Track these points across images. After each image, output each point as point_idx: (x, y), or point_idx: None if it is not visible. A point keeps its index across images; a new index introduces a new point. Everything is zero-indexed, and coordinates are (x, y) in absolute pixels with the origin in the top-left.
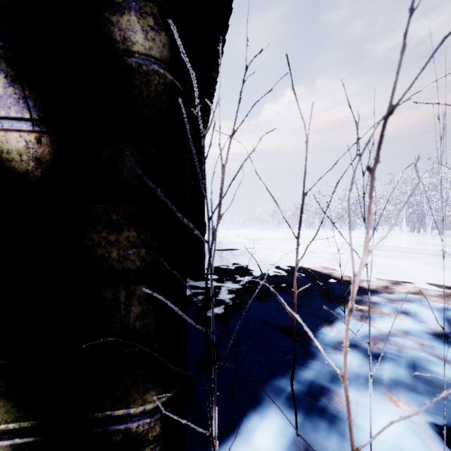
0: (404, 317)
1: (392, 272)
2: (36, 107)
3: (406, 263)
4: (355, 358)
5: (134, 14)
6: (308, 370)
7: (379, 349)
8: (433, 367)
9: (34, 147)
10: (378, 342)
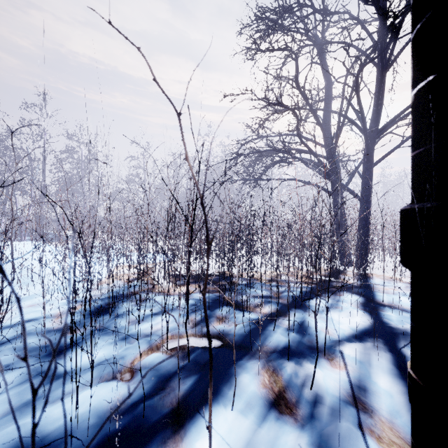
0: None
1: None
2: None
3: None
4: None
5: None
6: None
7: None
8: None
9: None
10: None
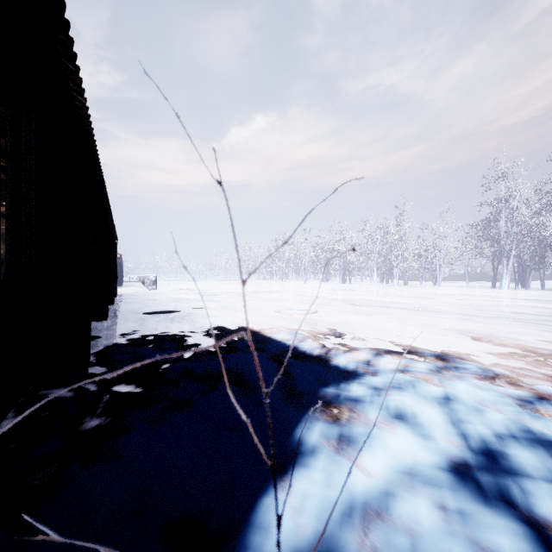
0: (401, 429)
1: (371, 336)
2: None
3: (384, 322)
4: None
5: None
6: None
7: None
8: None
9: None
10: (371, 522)
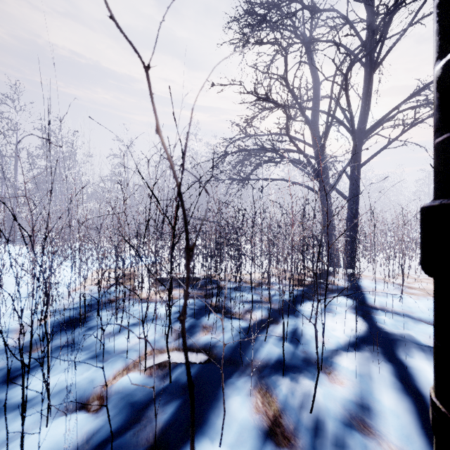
0: None
1: None
2: None
3: None
4: None
5: None
6: None
7: None
8: None
9: None
10: None
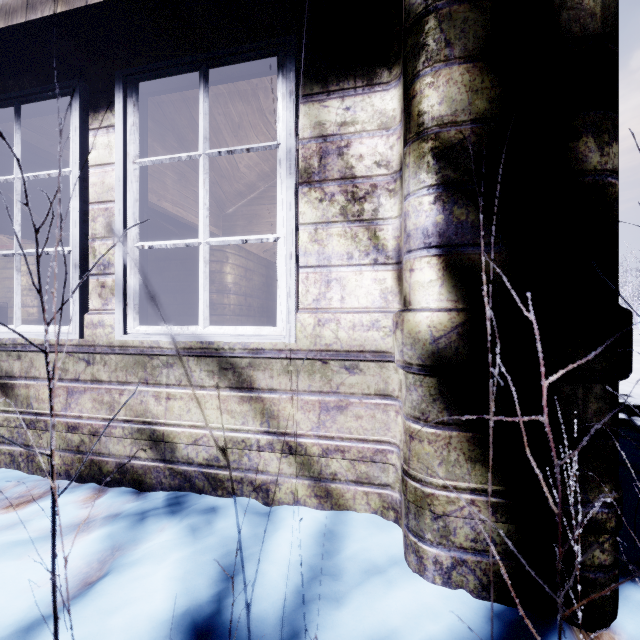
0: None
1: None
2: (504, 232)
3: None
4: None
5: (591, 136)
6: None
7: None
8: None
9: (502, 265)
10: None
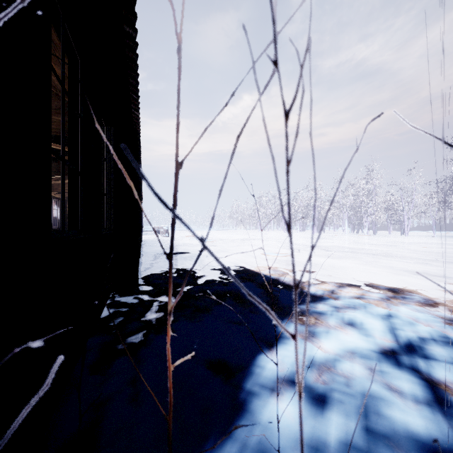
0: (351, 330)
1: (337, 274)
2: None
3: (350, 264)
4: (296, 406)
5: None
6: (230, 443)
7: (325, 383)
8: (386, 410)
9: None
10: (323, 371)
